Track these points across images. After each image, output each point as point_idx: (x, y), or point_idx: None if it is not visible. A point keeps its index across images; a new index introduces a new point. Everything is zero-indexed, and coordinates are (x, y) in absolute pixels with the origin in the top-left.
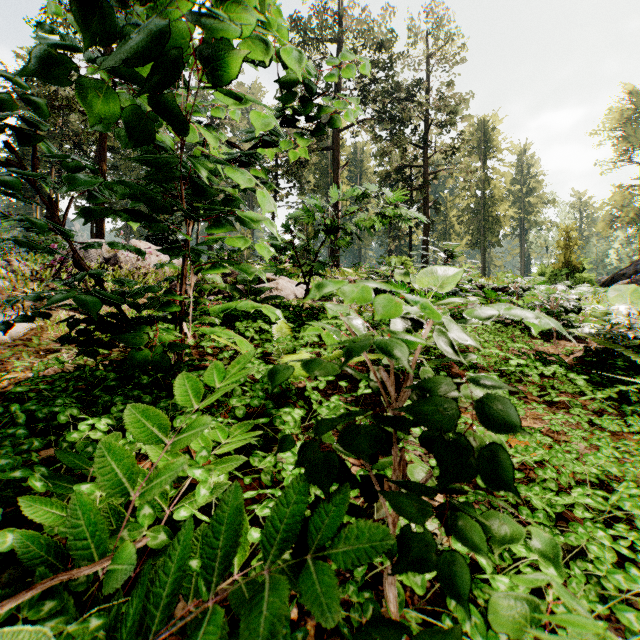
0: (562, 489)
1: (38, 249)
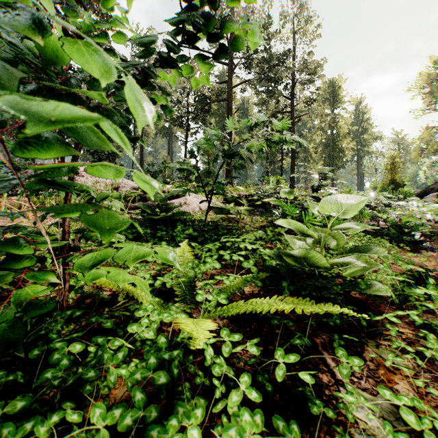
0: None
1: None
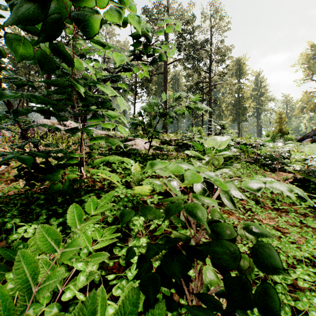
0: (288, 264)
1: (1, 129)
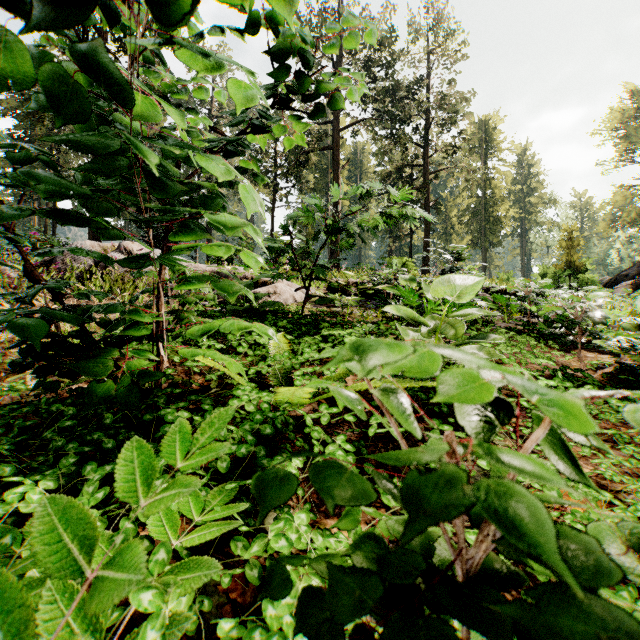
0: None
1: None
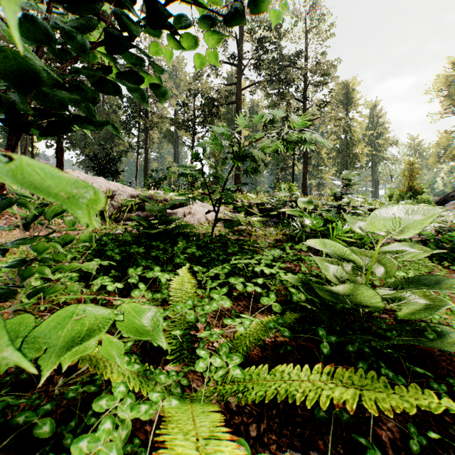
0: None
1: None
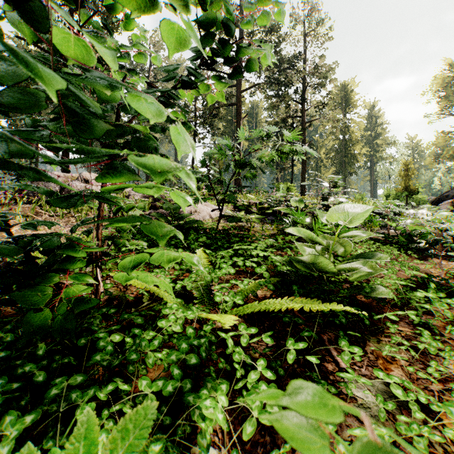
0: None
1: None
